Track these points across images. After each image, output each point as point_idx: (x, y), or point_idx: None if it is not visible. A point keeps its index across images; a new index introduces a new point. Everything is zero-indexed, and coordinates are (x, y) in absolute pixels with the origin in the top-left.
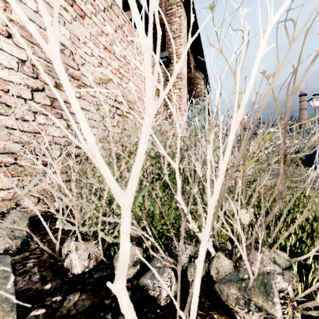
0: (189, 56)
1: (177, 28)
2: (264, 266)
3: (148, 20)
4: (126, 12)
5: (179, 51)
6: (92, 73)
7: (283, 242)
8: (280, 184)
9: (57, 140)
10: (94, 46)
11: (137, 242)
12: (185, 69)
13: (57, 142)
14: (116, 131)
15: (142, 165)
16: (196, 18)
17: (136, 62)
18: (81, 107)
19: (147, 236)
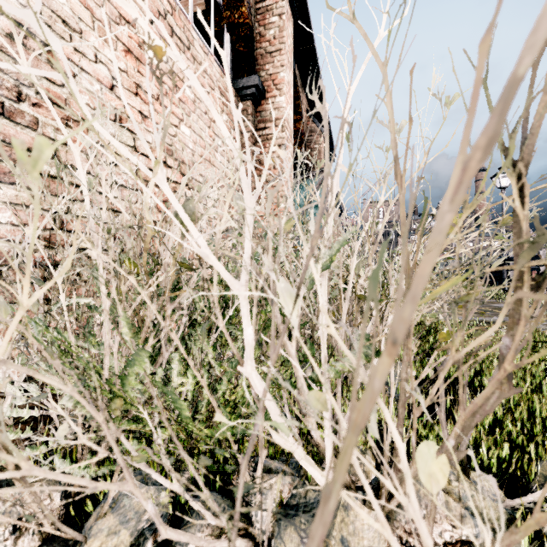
0: (299, 92)
1: (276, 35)
2: (454, 527)
3: (223, 15)
4: (183, 0)
5: (280, 76)
6: (98, 96)
7: (484, 452)
8: (506, 338)
9: (5, 231)
10: (102, 42)
11: (162, 468)
12: (291, 110)
13: (5, 236)
14: (105, 205)
15: (168, 287)
16: (310, 25)
17: (126, 3)
18: (71, 165)
19: (161, 479)
